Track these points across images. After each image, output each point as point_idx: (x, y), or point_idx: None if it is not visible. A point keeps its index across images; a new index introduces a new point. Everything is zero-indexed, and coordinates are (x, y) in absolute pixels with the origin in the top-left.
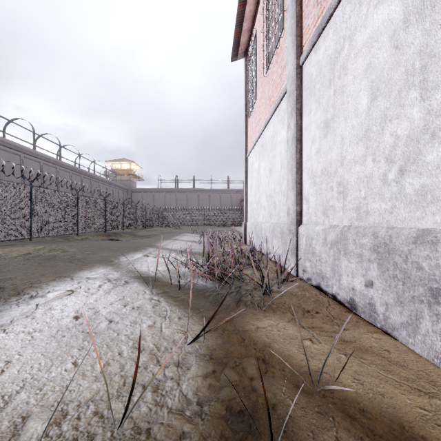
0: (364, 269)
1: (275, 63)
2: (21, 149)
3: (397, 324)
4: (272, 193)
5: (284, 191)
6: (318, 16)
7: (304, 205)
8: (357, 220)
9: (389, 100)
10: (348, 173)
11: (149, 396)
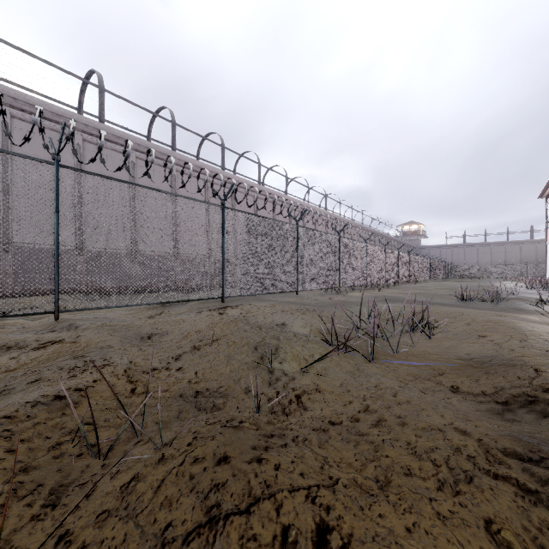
0: None
1: None
2: (384, 236)
3: None
4: None
5: None
6: None
7: None
8: None
9: None
10: None
11: None
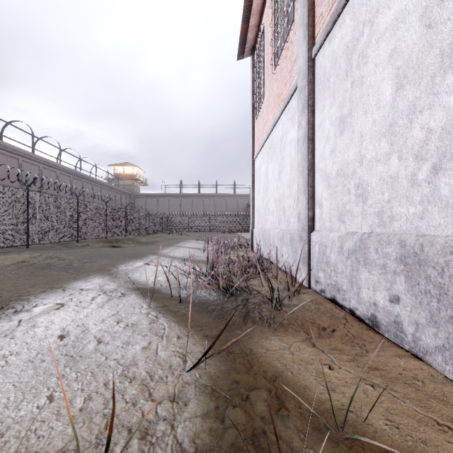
0: (388, 282)
1: (285, 58)
2: (19, 152)
3: (430, 348)
4: (281, 198)
5: (295, 195)
6: (332, 2)
7: (316, 210)
8: (379, 227)
9: (419, 88)
10: (368, 173)
11: (135, 445)
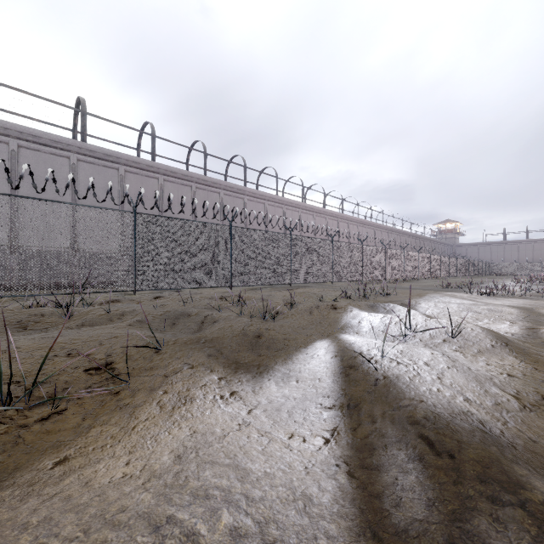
0: None
1: None
2: (415, 236)
3: None
4: None
5: None
6: None
7: None
8: None
9: None
10: None
11: None
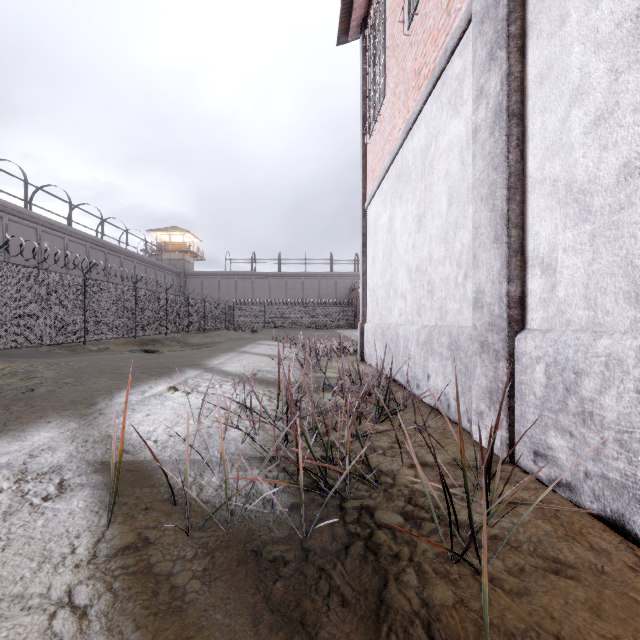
0: None
1: None
2: (3, 206)
3: None
4: (424, 265)
5: (460, 255)
6: None
7: (533, 281)
8: None
9: None
10: None
11: None
